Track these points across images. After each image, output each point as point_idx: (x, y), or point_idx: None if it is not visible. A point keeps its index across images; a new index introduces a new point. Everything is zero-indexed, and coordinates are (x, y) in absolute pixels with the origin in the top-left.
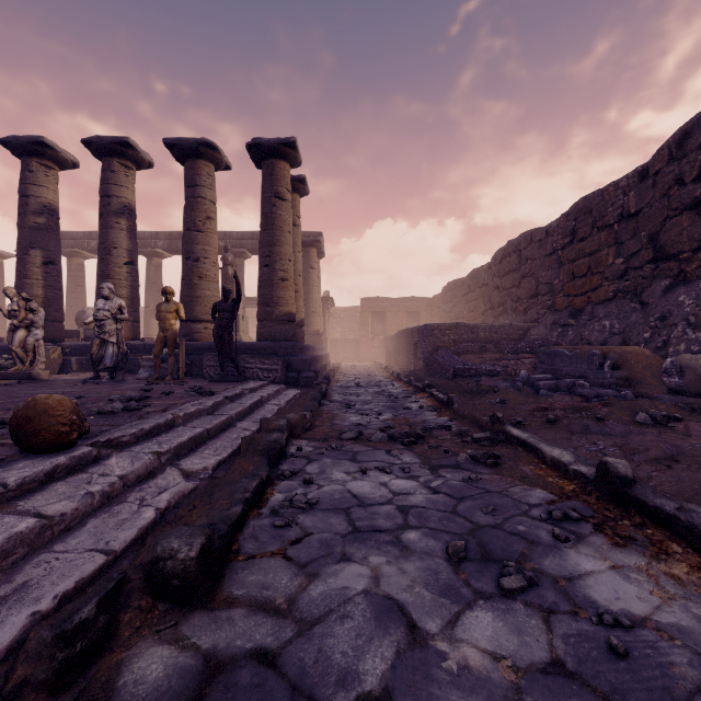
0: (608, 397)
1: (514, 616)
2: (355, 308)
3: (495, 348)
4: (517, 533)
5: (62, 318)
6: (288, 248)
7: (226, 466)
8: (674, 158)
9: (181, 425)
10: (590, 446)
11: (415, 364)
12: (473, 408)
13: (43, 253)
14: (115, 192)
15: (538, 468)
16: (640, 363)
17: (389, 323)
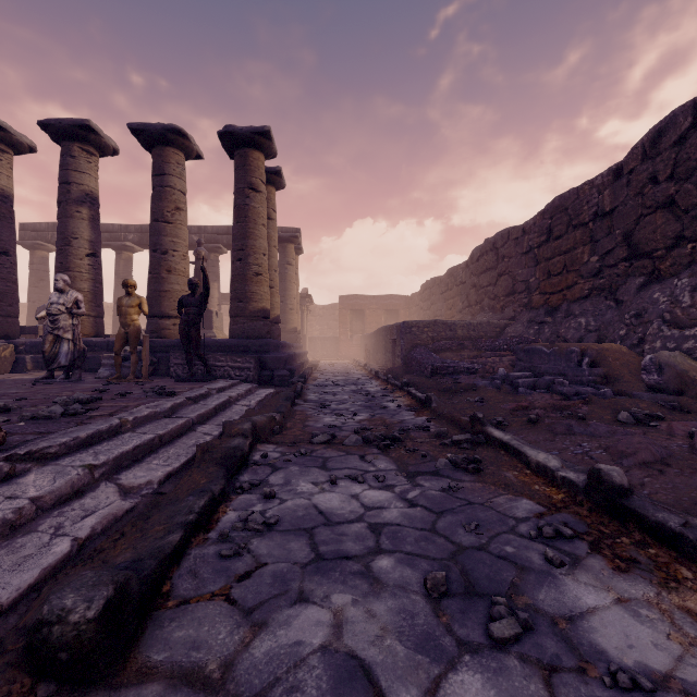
0: (588, 395)
1: (508, 678)
2: (334, 305)
3: (473, 346)
4: (505, 557)
5: (17, 313)
6: (262, 241)
7: (176, 478)
8: (648, 156)
9: (129, 431)
10: (576, 448)
11: (394, 361)
12: (452, 407)
13: None
14: (75, 178)
15: (522, 474)
16: (617, 360)
17: (368, 321)
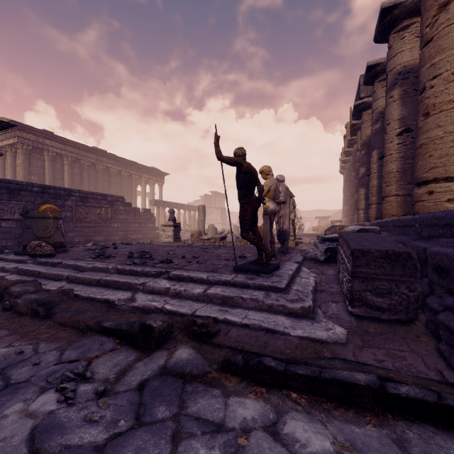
0: None
1: None
2: None
3: None
4: None
5: None
6: None
7: None
8: None
9: (55, 267)
10: None
11: None
12: None
13: (378, 151)
14: (389, 67)
15: None
16: None
17: None
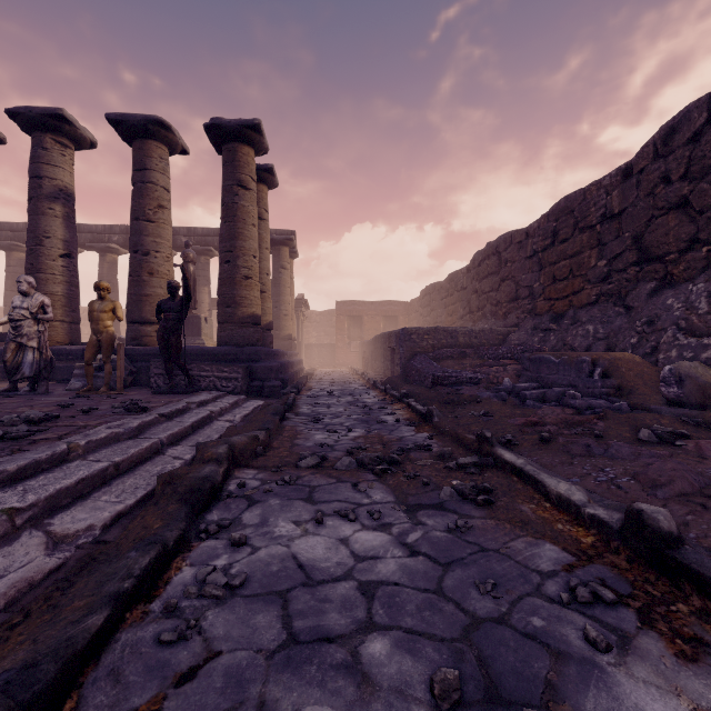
0: (603, 409)
1: None
2: (331, 311)
3: (475, 354)
4: (533, 635)
5: None
6: (252, 242)
7: (127, 519)
8: (659, 155)
9: (78, 458)
10: (598, 474)
11: (392, 370)
12: (455, 421)
13: None
14: (48, 172)
15: (541, 507)
16: (631, 370)
17: (366, 328)
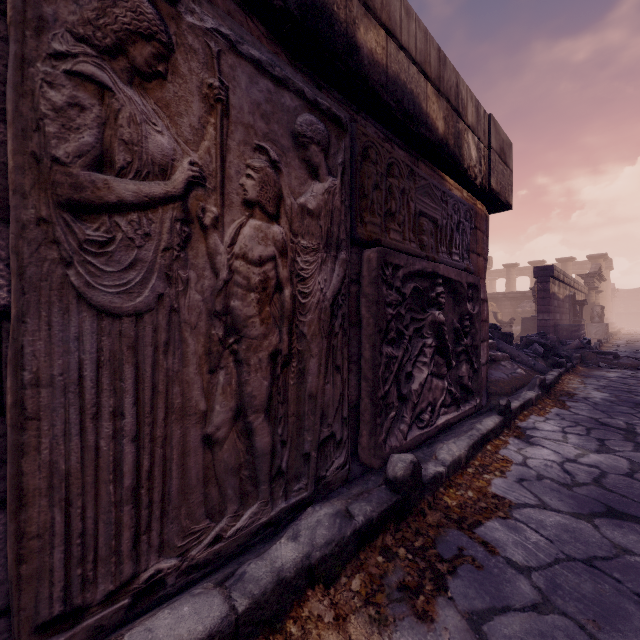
0: None
1: None
2: (637, 290)
3: None
4: None
5: None
6: (603, 287)
7: None
8: None
9: None
10: None
11: None
12: None
13: None
14: None
15: None
16: None
17: None
